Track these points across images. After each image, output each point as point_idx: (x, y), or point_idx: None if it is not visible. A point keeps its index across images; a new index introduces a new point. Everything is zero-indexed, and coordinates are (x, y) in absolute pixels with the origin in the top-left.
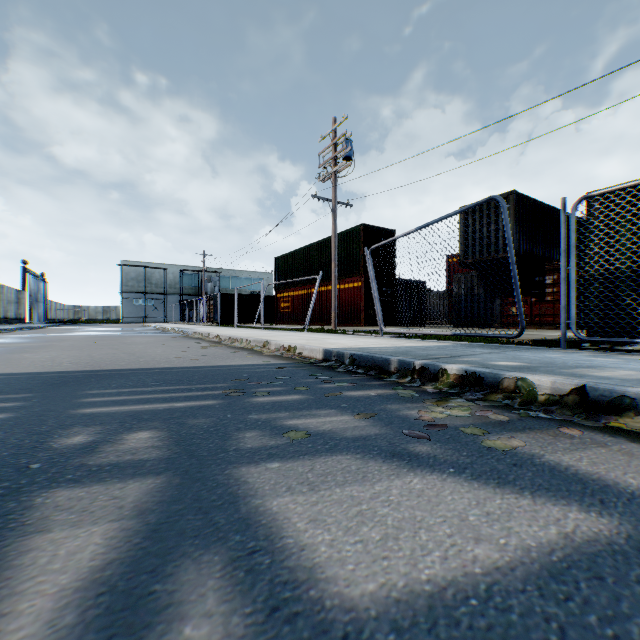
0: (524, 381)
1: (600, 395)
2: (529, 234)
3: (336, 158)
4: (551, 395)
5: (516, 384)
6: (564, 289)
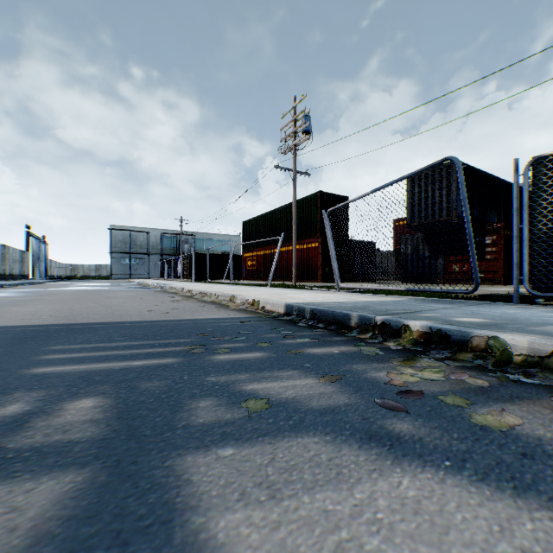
0: (496, 340)
1: None
2: (470, 199)
3: (296, 132)
4: (528, 356)
5: (487, 343)
6: (516, 246)
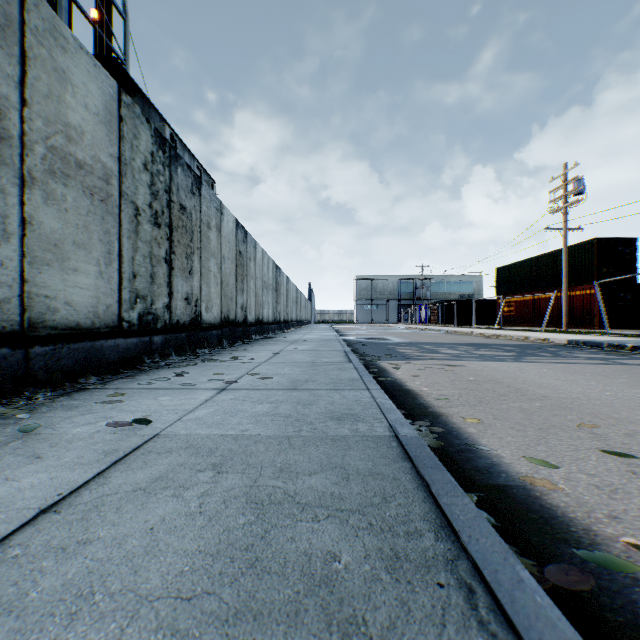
0: None
1: None
2: None
3: (566, 195)
4: None
5: None
6: None
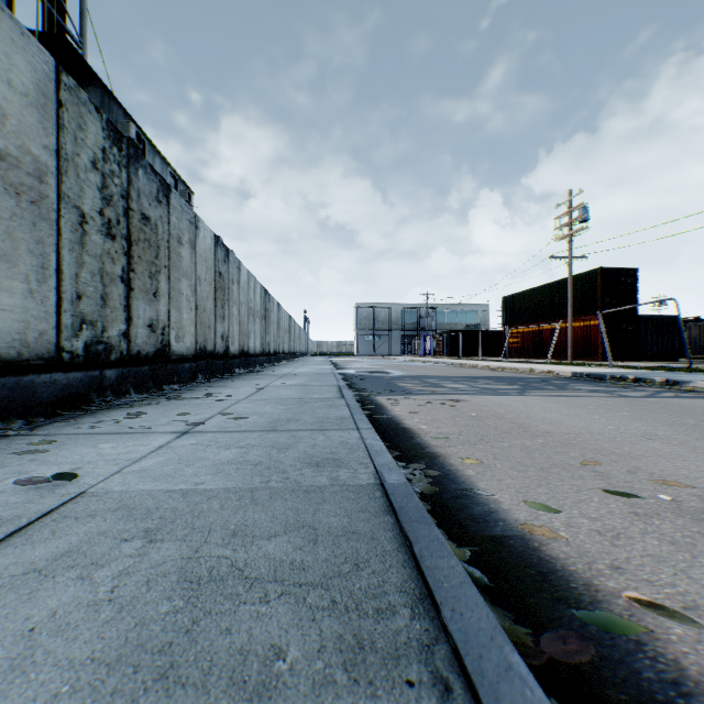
0: (651, 379)
1: (670, 382)
2: None
3: (571, 222)
4: (658, 383)
5: (649, 380)
6: None
